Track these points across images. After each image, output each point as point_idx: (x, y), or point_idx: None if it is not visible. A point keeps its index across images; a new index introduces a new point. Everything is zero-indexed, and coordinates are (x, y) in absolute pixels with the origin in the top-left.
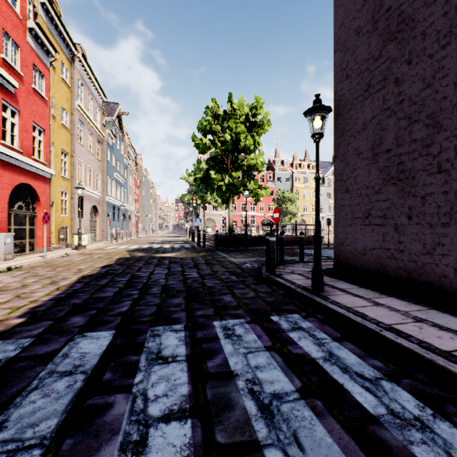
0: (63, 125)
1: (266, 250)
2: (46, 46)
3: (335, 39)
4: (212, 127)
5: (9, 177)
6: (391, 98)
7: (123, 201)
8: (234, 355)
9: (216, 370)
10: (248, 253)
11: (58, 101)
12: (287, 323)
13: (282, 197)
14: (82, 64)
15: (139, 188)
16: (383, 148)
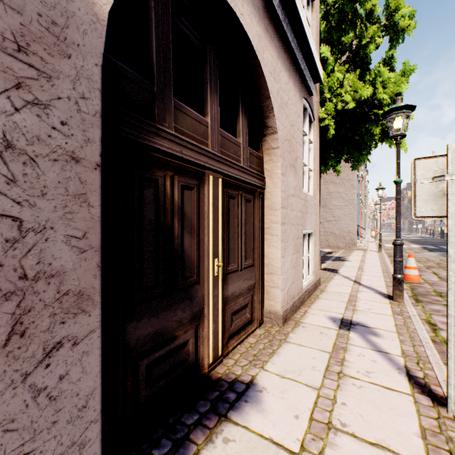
0: None
1: None
2: None
3: None
4: None
5: None
6: None
7: None
8: None
9: None
10: None
11: None
12: None
13: None
14: None
15: None
16: None
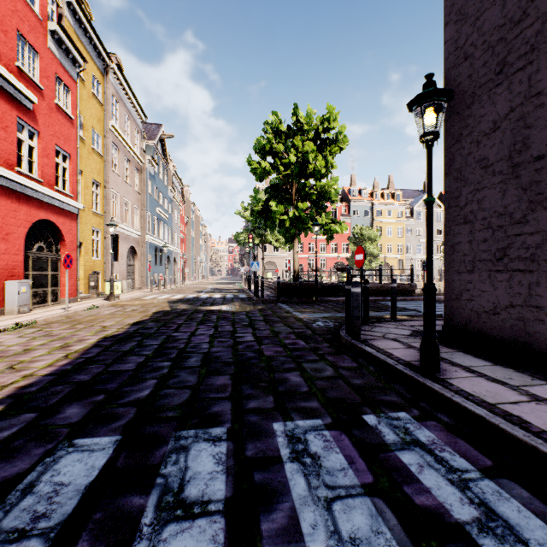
0: (94, 150)
1: (346, 304)
2: (72, 53)
3: (446, 7)
4: (273, 147)
5: (26, 212)
6: (545, 76)
7: (166, 241)
8: (309, 504)
9: (276, 544)
10: (318, 306)
11: (88, 121)
12: (392, 430)
13: (360, 235)
14: (117, 77)
15: (186, 225)
16: (530, 155)
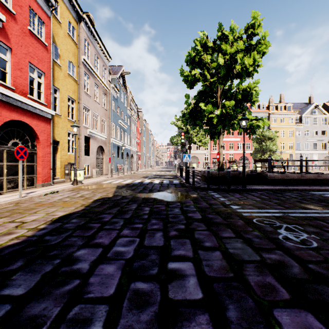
0: (69, 75)
1: None
2: None
3: None
4: (201, 57)
5: None
6: None
7: (126, 143)
8: None
9: None
10: (251, 195)
11: (64, 53)
12: None
13: (261, 136)
14: (88, 25)
15: (140, 134)
16: None
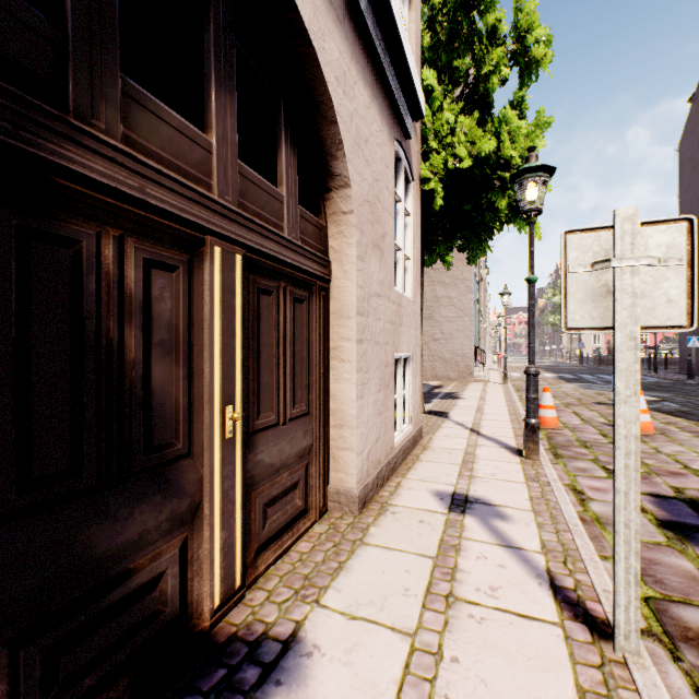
0: None
1: None
2: None
3: None
4: None
5: None
6: None
7: None
8: None
9: None
10: None
11: None
12: None
13: None
14: None
15: None
16: None
